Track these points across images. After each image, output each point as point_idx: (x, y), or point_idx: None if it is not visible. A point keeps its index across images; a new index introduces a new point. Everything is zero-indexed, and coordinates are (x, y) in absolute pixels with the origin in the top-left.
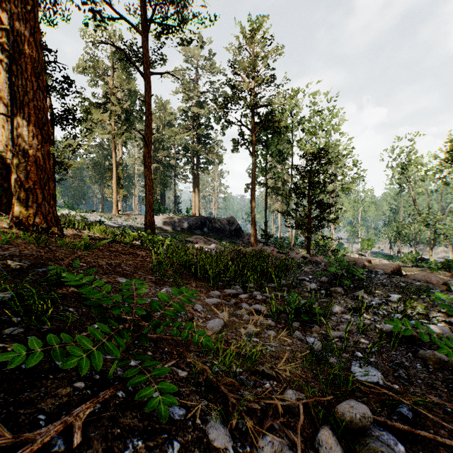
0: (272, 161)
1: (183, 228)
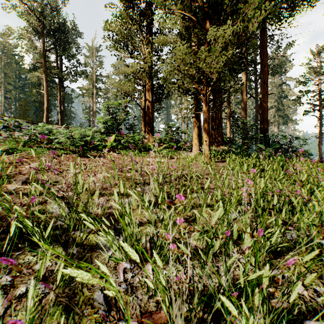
0: None
1: None
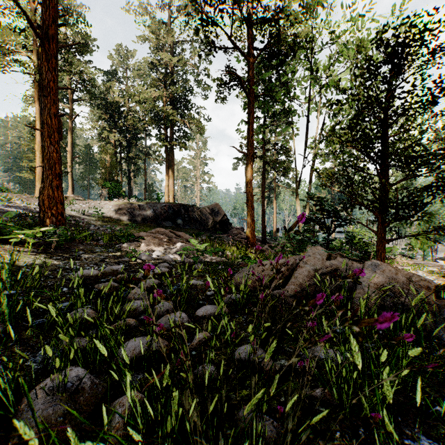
0: (273, 125)
1: (146, 218)
